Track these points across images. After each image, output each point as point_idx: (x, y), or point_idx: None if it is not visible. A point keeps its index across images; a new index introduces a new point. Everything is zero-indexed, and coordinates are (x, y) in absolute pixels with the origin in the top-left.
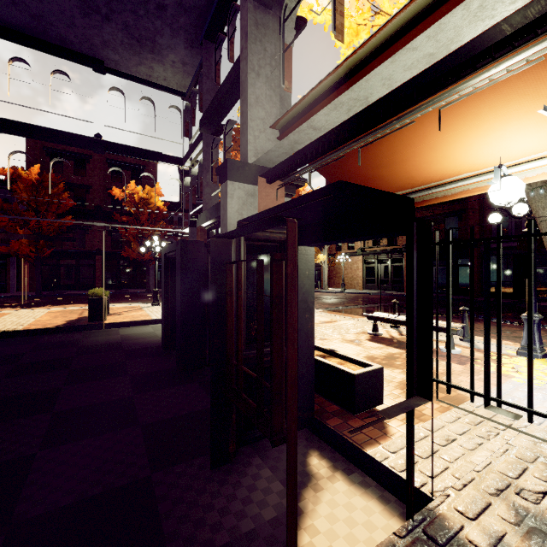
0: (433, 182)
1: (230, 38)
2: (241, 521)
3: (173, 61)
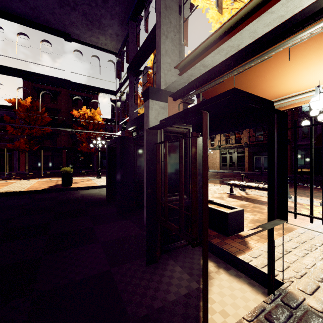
0: (272, 99)
1: (146, 18)
2: (167, 295)
3: (110, 33)
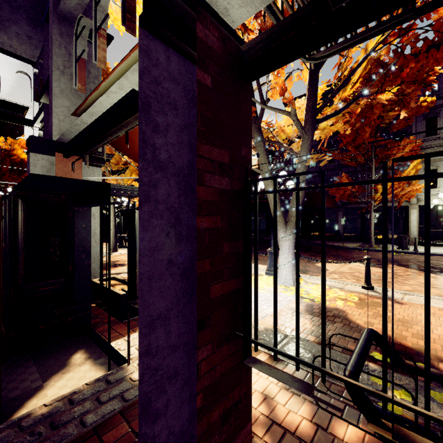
0: None
1: None
2: None
3: (17, 32)
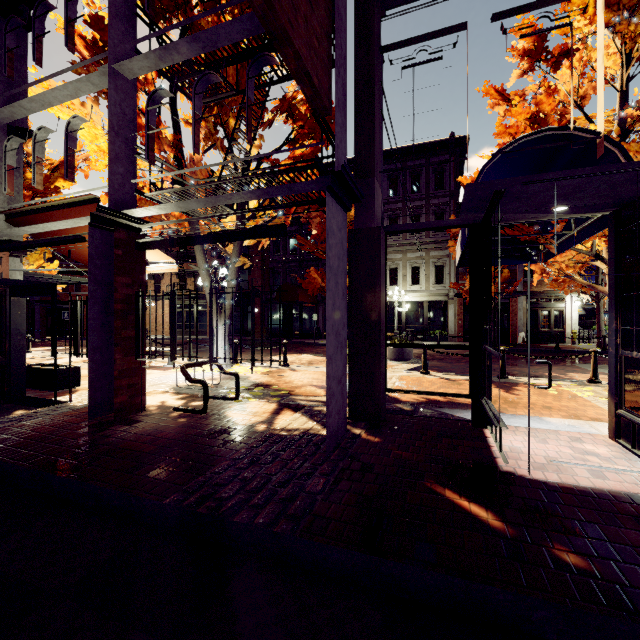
0: None
1: None
2: None
3: None
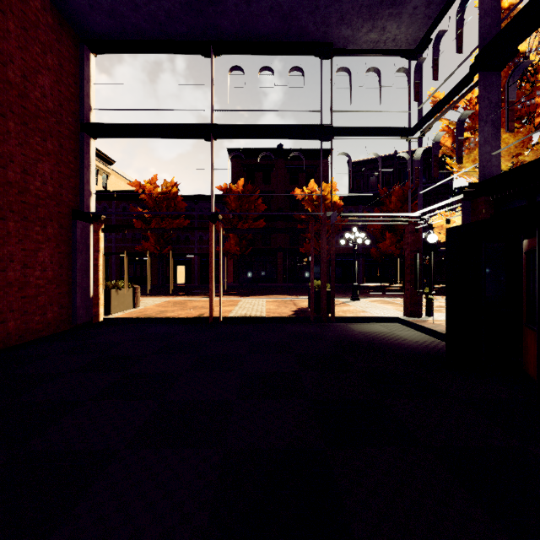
0: None
1: None
2: None
3: (414, 6)
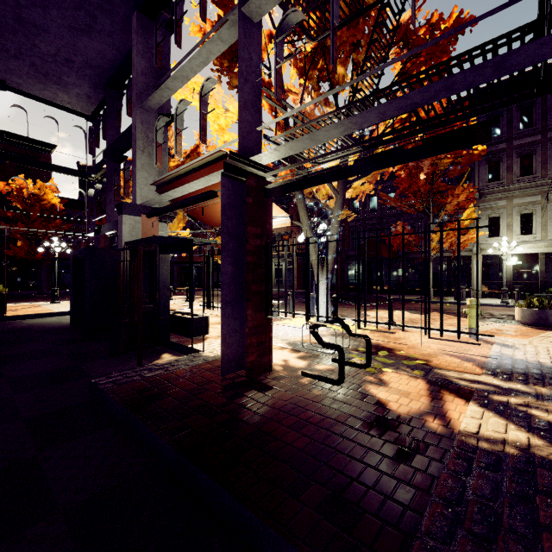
0: None
1: (129, 100)
2: (124, 368)
3: (78, 93)
